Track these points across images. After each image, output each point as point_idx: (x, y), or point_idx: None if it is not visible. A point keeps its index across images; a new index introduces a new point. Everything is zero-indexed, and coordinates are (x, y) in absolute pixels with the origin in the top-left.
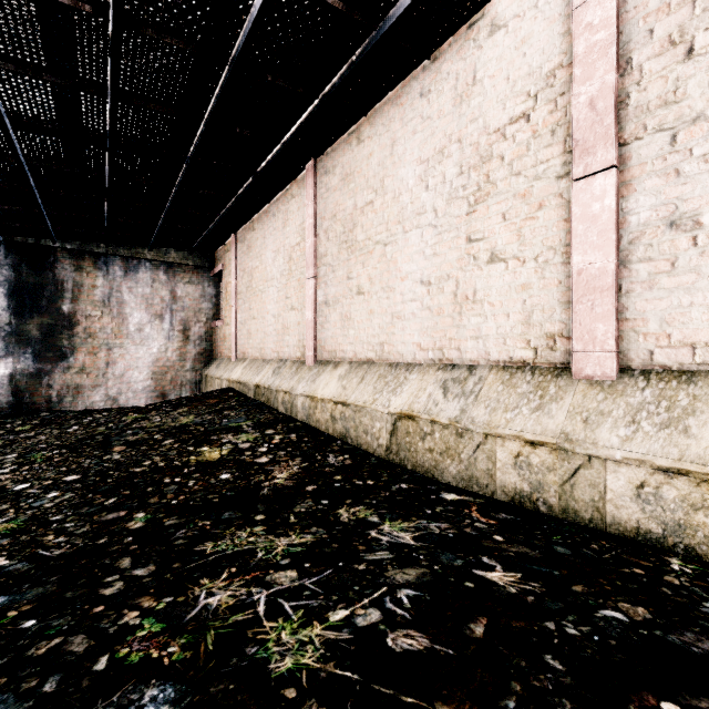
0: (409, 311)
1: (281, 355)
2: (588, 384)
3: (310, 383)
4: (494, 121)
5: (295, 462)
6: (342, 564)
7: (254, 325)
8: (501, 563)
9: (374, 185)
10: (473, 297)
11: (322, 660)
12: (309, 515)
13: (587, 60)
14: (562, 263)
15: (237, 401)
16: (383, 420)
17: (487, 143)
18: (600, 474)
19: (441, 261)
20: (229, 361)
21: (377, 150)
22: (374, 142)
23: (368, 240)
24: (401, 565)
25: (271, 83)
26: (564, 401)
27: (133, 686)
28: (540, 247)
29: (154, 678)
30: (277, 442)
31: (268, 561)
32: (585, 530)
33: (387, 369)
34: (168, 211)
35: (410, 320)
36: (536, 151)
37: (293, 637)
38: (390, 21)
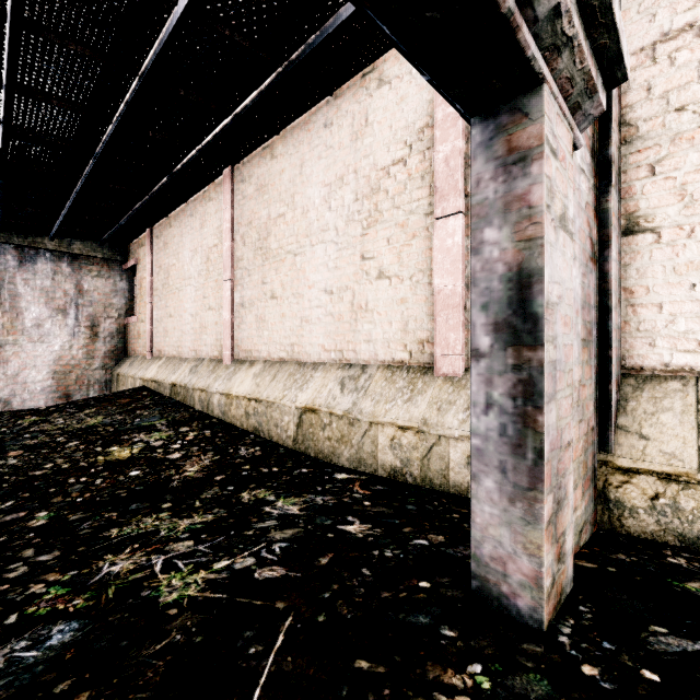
0: (315, 316)
1: (199, 353)
2: (444, 380)
3: (226, 381)
4: (381, 160)
5: (207, 456)
6: (234, 532)
7: (171, 323)
8: (360, 519)
9: (286, 199)
10: (366, 307)
11: (202, 591)
12: (214, 500)
13: (444, 126)
14: (428, 283)
15: (152, 400)
16: (291, 414)
17: (376, 178)
18: (446, 449)
19: (341, 274)
20: (144, 359)
21: (288, 167)
22: (286, 160)
23: (280, 249)
24: (283, 528)
25: (184, 96)
26: (427, 394)
27: (42, 627)
28: (413, 269)
29: (61, 620)
30: (191, 439)
31: (169, 536)
32: (435, 492)
33: (296, 368)
34: (73, 202)
35: (316, 324)
36: (411, 190)
37: (181, 581)
38: (293, 63)
